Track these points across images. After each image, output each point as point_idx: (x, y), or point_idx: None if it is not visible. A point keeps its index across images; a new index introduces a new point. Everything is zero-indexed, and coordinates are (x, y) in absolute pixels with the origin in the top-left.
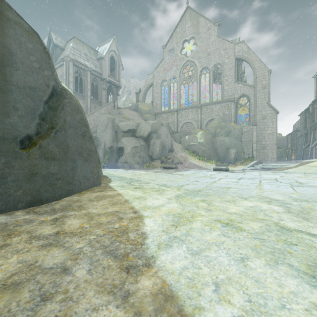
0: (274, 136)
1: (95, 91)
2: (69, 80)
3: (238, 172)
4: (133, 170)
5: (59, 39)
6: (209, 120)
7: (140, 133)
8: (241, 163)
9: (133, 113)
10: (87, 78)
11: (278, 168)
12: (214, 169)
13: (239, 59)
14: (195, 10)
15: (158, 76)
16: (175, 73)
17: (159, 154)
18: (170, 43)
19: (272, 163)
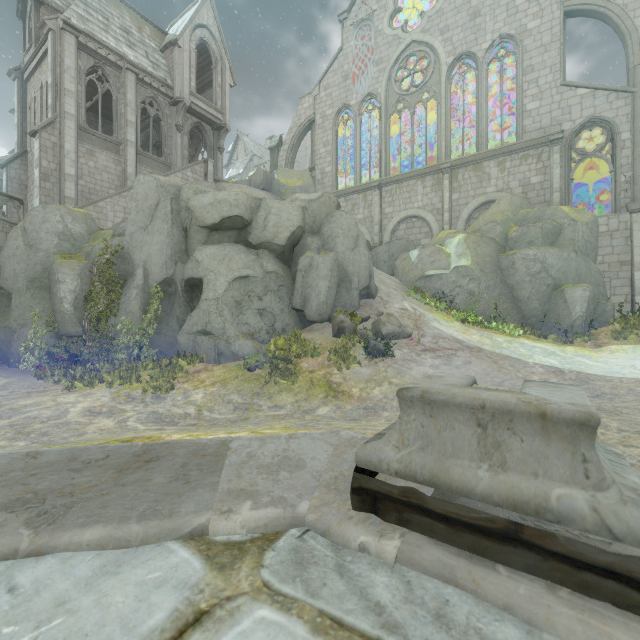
0: None
1: (159, 140)
2: (63, 89)
3: None
4: None
5: None
6: (476, 207)
7: (263, 234)
8: (618, 336)
9: (258, 193)
10: (127, 90)
11: None
12: None
13: (576, 12)
14: None
15: (327, 97)
16: (375, 82)
17: (329, 303)
18: (359, 3)
19: None
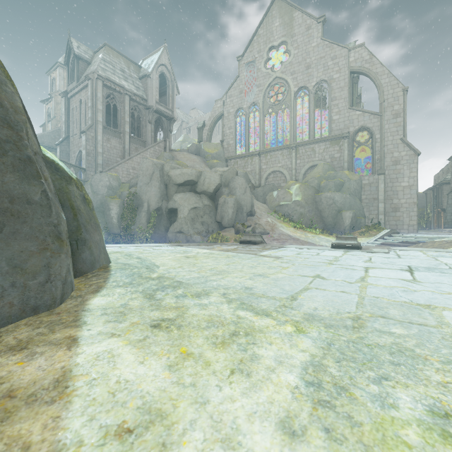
0: (413, 191)
1: (137, 126)
2: (97, 109)
3: (382, 251)
4: (187, 247)
5: (83, 49)
6: (308, 167)
7: (203, 187)
8: (361, 234)
9: (193, 158)
10: (125, 105)
11: (429, 242)
12: (333, 246)
13: (356, 72)
14: (287, 0)
15: (230, 102)
16: (257, 96)
17: (233, 219)
18: (248, 52)
19: (413, 234)
